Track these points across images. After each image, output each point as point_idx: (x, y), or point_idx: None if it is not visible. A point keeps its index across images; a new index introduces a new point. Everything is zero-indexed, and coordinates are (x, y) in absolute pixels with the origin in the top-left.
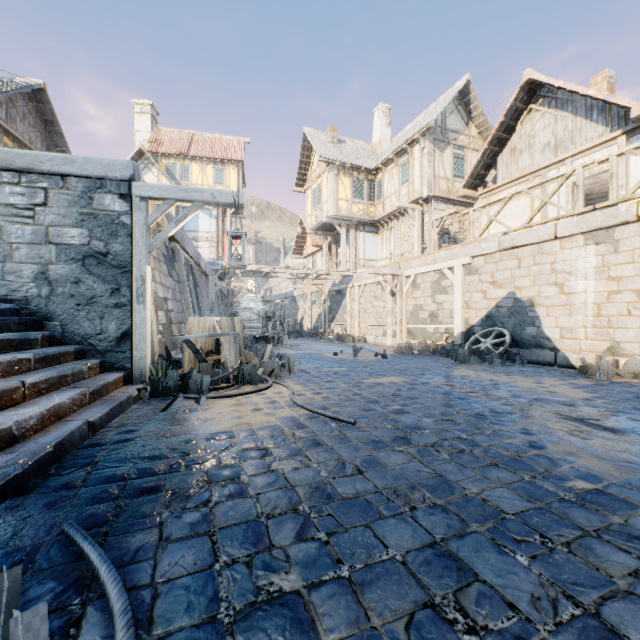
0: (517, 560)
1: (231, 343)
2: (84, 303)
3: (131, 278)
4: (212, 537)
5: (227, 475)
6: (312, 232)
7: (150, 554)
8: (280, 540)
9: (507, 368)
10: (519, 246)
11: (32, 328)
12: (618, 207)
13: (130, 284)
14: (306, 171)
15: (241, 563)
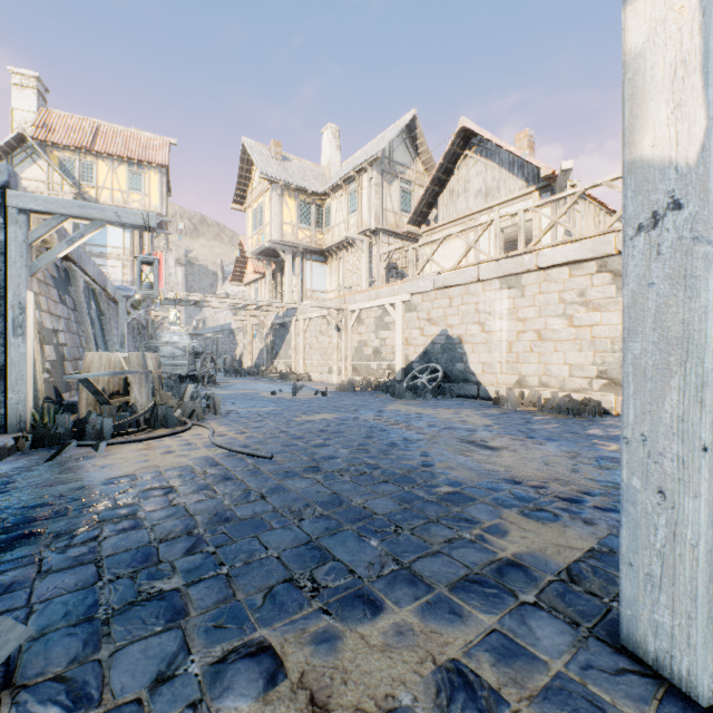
0: (370, 544)
1: (143, 382)
2: None
3: (5, 305)
4: (98, 563)
5: (122, 513)
6: (253, 257)
7: (26, 585)
8: (169, 557)
9: (437, 402)
10: (450, 286)
11: None
12: (524, 257)
13: (4, 312)
14: (246, 187)
15: (126, 578)
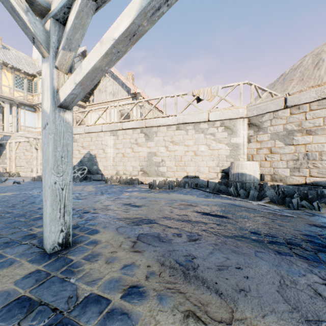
0: None
1: None
2: None
3: None
4: None
5: None
6: None
7: None
8: None
9: (81, 183)
10: (91, 132)
11: None
12: (118, 124)
13: None
14: None
15: None
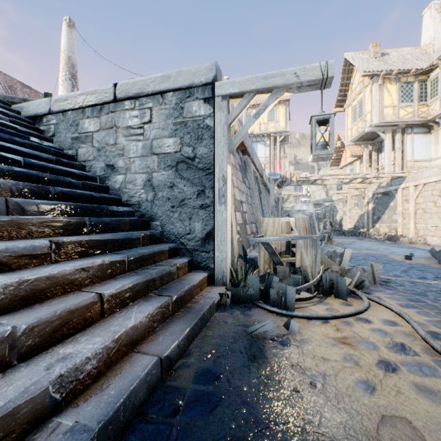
0: None
1: (307, 246)
2: (177, 205)
3: (213, 179)
4: None
5: None
6: (351, 144)
7: None
8: None
9: None
10: None
11: (140, 228)
12: None
13: (213, 185)
14: (345, 92)
15: None
